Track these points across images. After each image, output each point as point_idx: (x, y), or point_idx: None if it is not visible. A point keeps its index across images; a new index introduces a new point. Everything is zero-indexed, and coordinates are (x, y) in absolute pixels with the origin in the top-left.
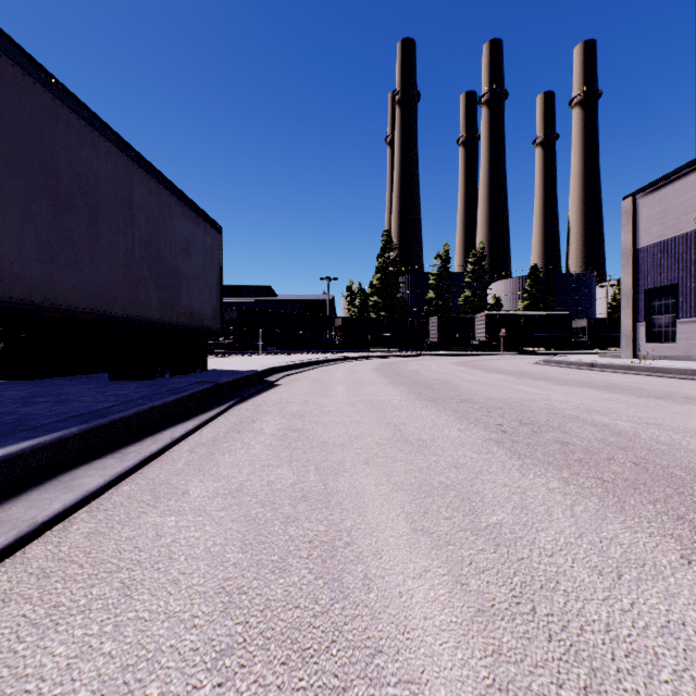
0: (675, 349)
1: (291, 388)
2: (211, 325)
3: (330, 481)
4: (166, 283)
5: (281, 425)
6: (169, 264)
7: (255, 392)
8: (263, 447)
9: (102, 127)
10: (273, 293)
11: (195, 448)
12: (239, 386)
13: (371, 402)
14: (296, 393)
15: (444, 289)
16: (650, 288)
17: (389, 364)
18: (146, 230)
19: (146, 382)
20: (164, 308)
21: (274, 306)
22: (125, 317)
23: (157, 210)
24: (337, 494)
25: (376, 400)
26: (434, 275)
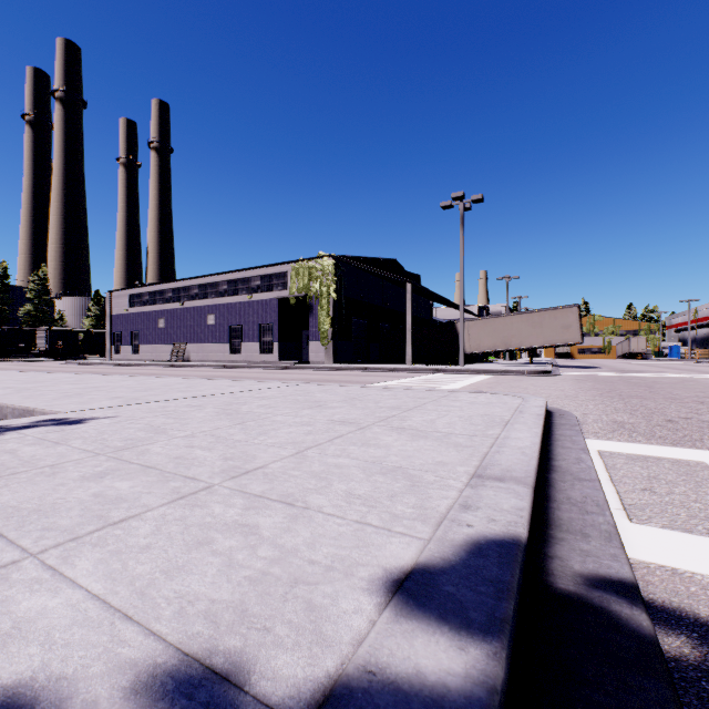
0: (122, 357)
1: None
2: None
3: None
4: None
5: None
6: None
7: None
8: None
9: None
10: None
11: None
12: None
13: None
14: None
15: (2, 302)
16: (116, 332)
17: None
18: None
19: None
20: None
21: None
22: None
23: None
24: None
25: None
26: None
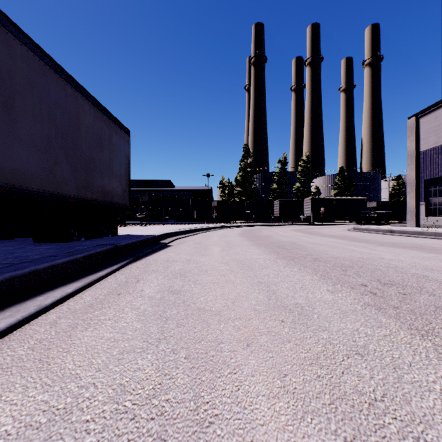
0: None
1: (179, 249)
2: (121, 202)
3: (203, 387)
4: (82, 167)
5: (161, 286)
6: (84, 153)
7: (149, 251)
8: (135, 316)
9: (18, 32)
10: (172, 185)
11: (61, 318)
12: (138, 247)
13: (241, 261)
14: (182, 252)
15: (283, 182)
16: (428, 179)
17: (249, 231)
18: (62, 123)
19: (61, 244)
20: (80, 186)
21: (173, 193)
22: (42, 191)
23: (73, 110)
24: (213, 427)
25: (245, 259)
26: (277, 173)
